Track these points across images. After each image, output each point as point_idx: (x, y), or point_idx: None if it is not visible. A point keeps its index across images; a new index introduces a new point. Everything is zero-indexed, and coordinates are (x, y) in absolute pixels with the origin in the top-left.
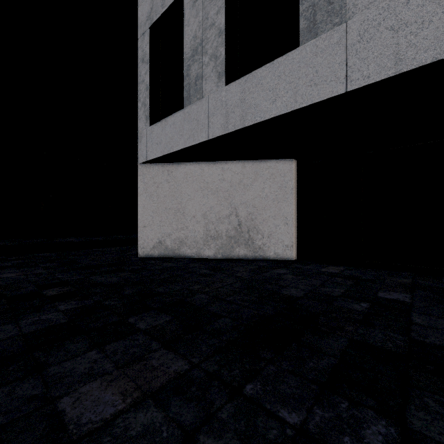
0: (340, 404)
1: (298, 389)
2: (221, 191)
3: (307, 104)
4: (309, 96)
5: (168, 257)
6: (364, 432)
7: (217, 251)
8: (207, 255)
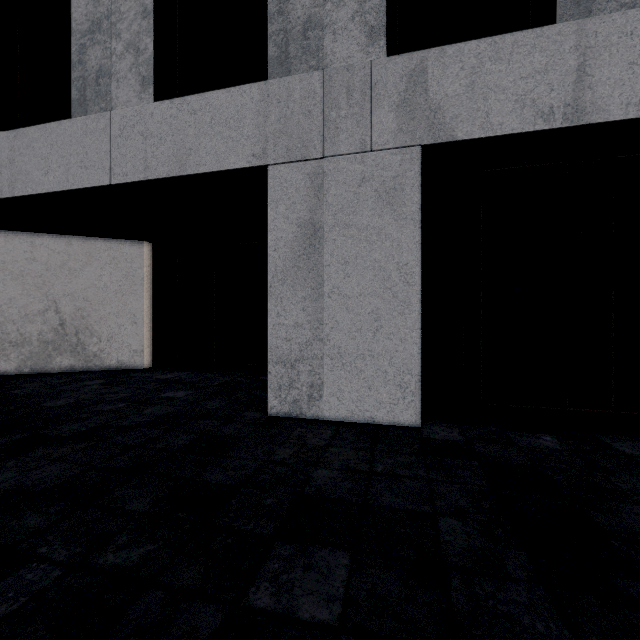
0: None
1: None
2: (30, 275)
3: (79, 187)
4: (80, 179)
5: None
6: None
7: (22, 363)
8: (4, 370)
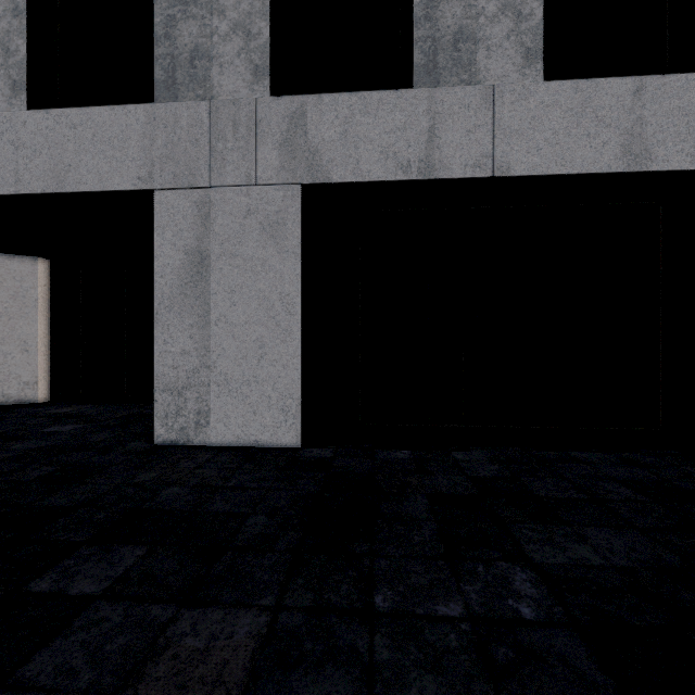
0: None
1: None
2: None
3: None
4: None
5: None
6: None
7: None
8: None
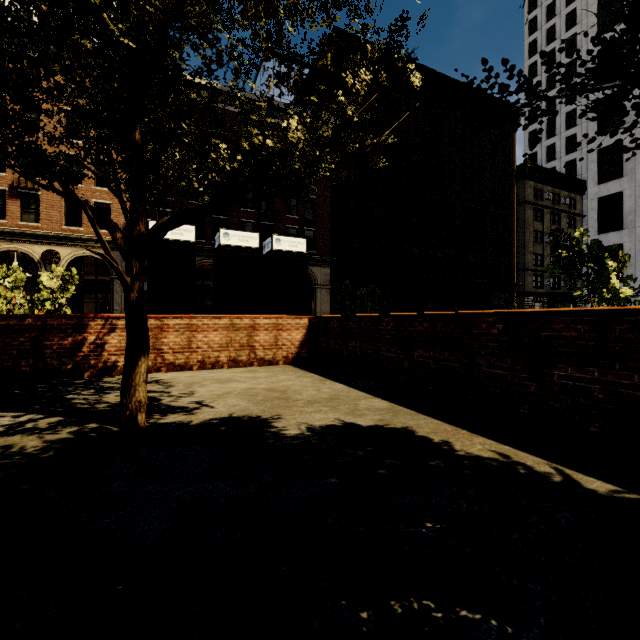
0: None
1: None
2: None
3: None
4: None
5: None
6: None
7: None
8: None
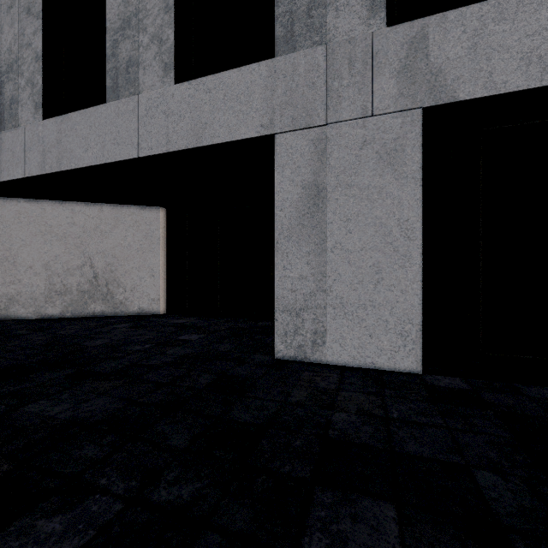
0: None
1: None
2: (71, 237)
3: (112, 161)
4: (114, 154)
5: None
6: None
7: (65, 309)
8: (51, 315)
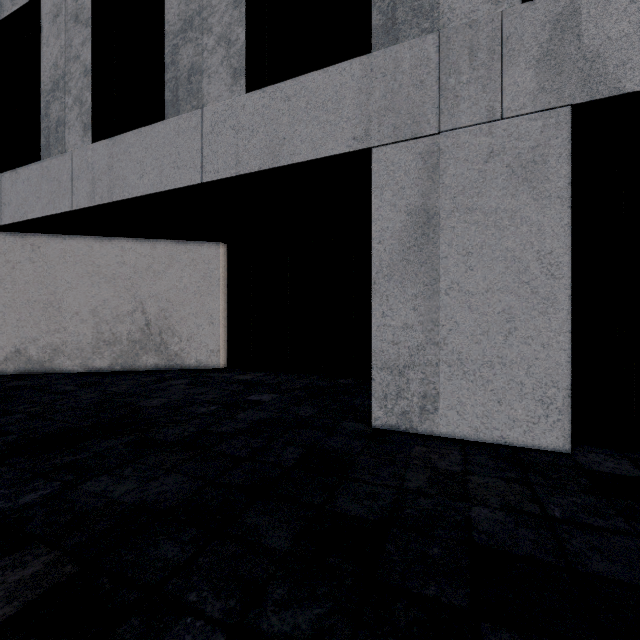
0: (35, 483)
1: (7, 480)
2: (121, 278)
3: (171, 188)
4: (173, 179)
5: (33, 373)
6: (26, 496)
7: (114, 361)
8: (99, 368)
